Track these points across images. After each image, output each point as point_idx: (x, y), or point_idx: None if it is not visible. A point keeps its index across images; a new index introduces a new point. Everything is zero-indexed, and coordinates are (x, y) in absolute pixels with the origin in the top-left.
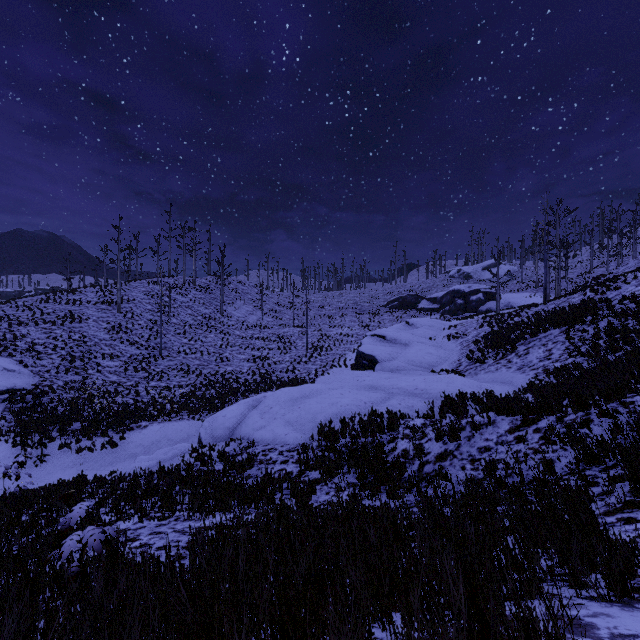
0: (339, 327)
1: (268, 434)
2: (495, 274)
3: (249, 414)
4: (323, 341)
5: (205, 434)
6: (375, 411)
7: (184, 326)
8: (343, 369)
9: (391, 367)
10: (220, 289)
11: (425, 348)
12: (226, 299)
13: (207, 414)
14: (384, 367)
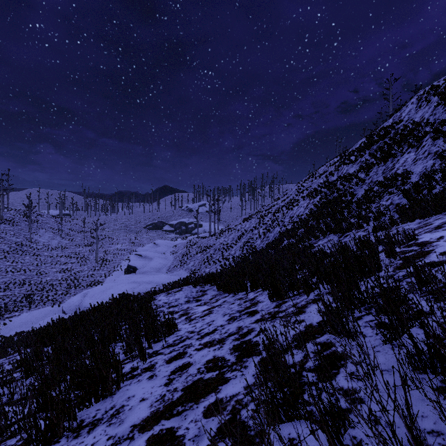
0: (116, 244)
1: (96, 304)
2: (197, 218)
3: (84, 299)
4: (107, 255)
5: (66, 309)
6: (134, 291)
7: (3, 253)
8: (120, 272)
9: (143, 271)
10: (29, 225)
11: (159, 260)
12: (31, 229)
13: (52, 304)
14: (140, 271)
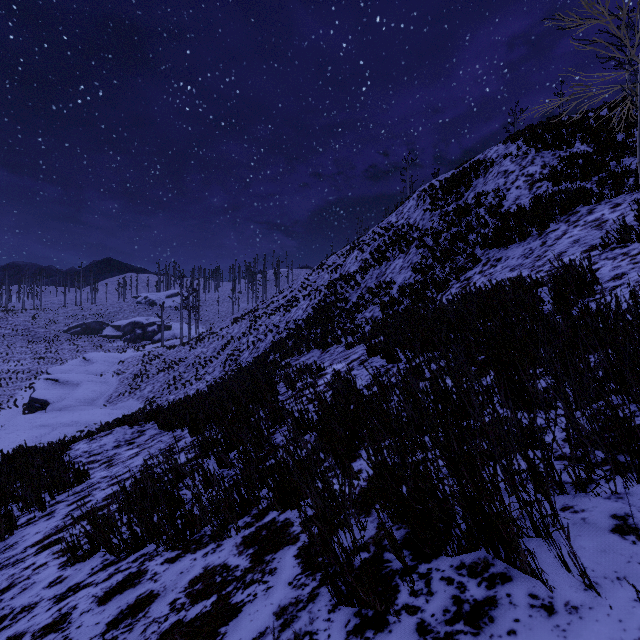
0: (5, 362)
1: None
2: (161, 317)
3: None
4: None
5: None
6: (43, 440)
7: None
8: (14, 410)
9: (61, 407)
10: None
11: (92, 386)
12: None
13: None
14: (55, 407)
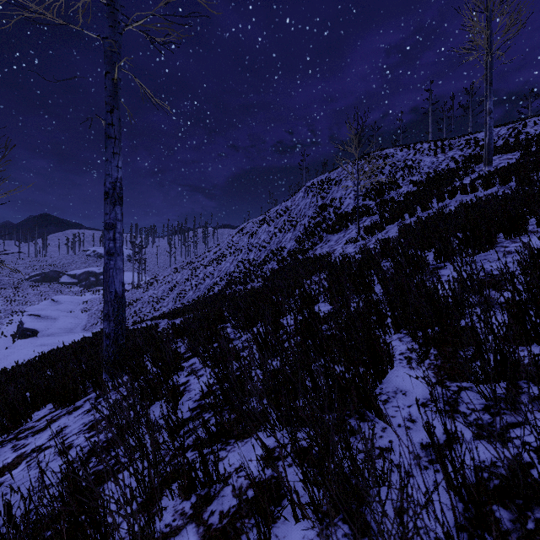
0: None
1: None
2: None
3: None
4: None
5: None
6: None
7: None
8: (4, 339)
9: (48, 334)
10: None
11: (68, 320)
12: None
13: None
14: (44, 334)
